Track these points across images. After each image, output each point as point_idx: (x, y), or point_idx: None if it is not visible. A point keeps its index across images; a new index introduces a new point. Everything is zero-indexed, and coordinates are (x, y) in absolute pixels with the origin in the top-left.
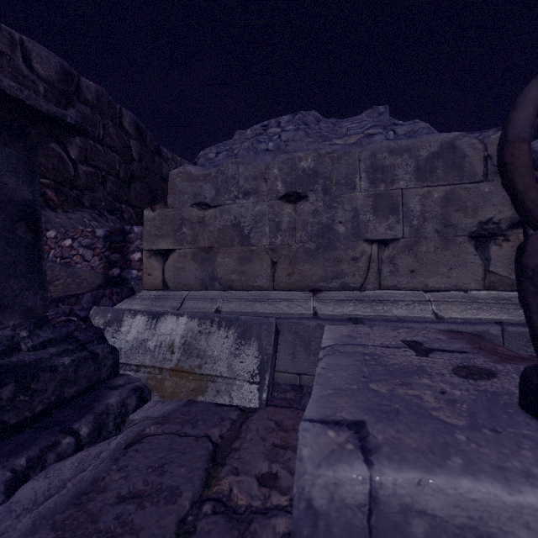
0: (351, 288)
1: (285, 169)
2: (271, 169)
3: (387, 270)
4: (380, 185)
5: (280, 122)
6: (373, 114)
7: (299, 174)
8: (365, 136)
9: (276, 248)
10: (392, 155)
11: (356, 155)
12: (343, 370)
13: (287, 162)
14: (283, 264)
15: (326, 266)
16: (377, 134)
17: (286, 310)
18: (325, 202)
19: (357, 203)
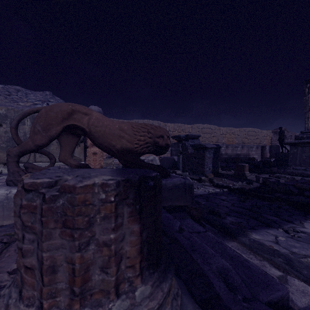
0: (23, 162)
1: None
2: None
3: (38, 155)
4: None
5: None
6: (43, 94)
7: None
8: (33, 104)
9: None
10: None
11: None
12: None
13: None
14: None
15: None
16: (39, 104)
17: None
18: None
19: (26, 130)
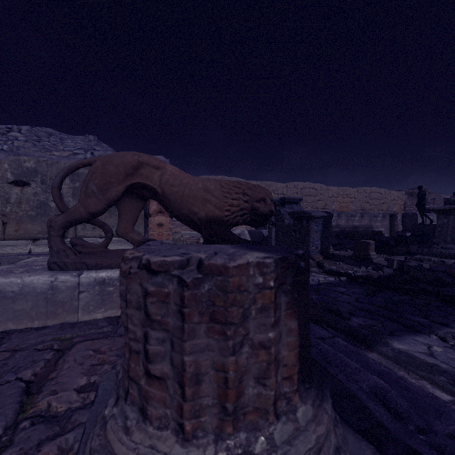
0: None
1: (14, 165)
2: (2, 164)
3: (80, 227)
4: (77, 183)
5: (21, 129)
6: (86, 140)
7: (24, 170)
8: (72, 154)
9: (7, 214)
10: (84, 168)
11: (63, 165)
12: (2, 268)
13: (15, 161)
14: (12, 224)
15: (43, 225)
16: (80, 154)
17: (9, 251)
18: (43, 188)
19: (63, 191)
